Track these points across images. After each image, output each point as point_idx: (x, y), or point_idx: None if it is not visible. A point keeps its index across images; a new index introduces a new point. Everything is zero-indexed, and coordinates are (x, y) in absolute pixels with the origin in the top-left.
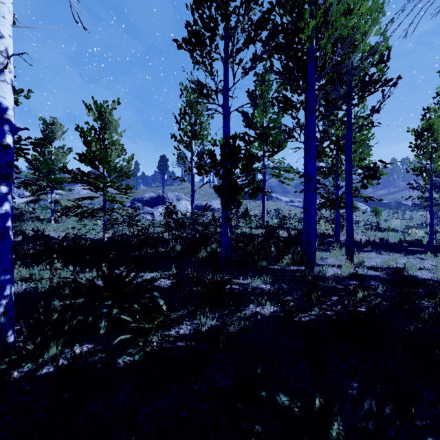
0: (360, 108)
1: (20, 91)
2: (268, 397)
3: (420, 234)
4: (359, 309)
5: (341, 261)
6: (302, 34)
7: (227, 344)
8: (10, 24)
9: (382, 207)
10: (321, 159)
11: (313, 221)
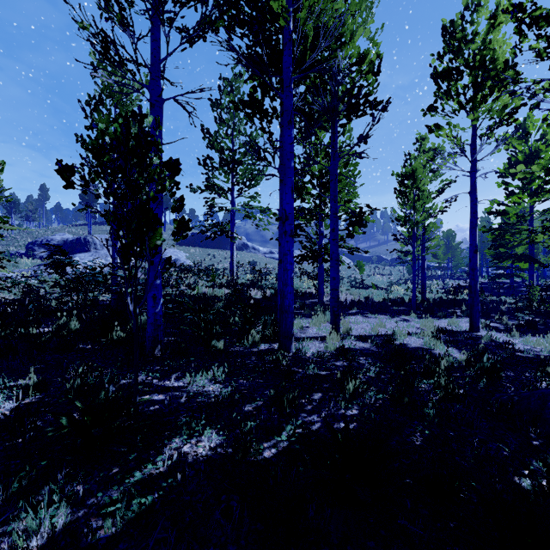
0: (346, 139)
1: None
2: None
3: (401, 291)
4: (349, 413)
5: (325, 330)
6: (274, 2)
7: None
8: None
9: (364, 262)
10: (302, 198)
11: (289, 279)
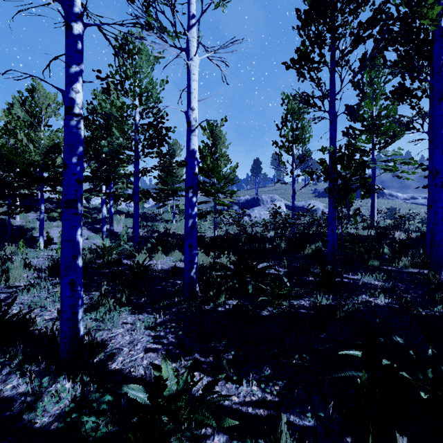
0: None
1: (170, 128)
2: (385, 342)
3: None
4: None
5: None
6: (425, 20)
7: (343, 316)
8: (197, 100)
9: None
10: None
11: (439, 220)
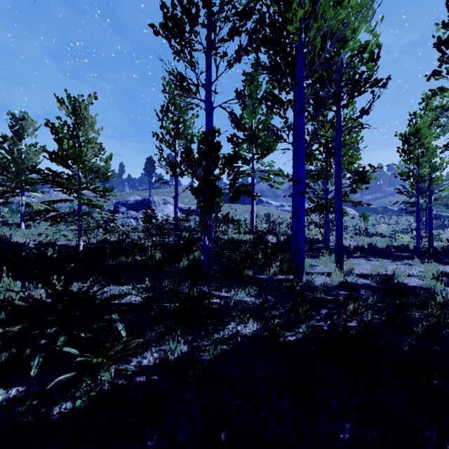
0: (349, 111)
1: None
2: None
3: (406, 239)
4: (349, 324)
5: (330, 268)
6: (290, 26)
7: (197, 378)
8: None
9: (370, 212)
10: (310, 162)
11: (301, 227)
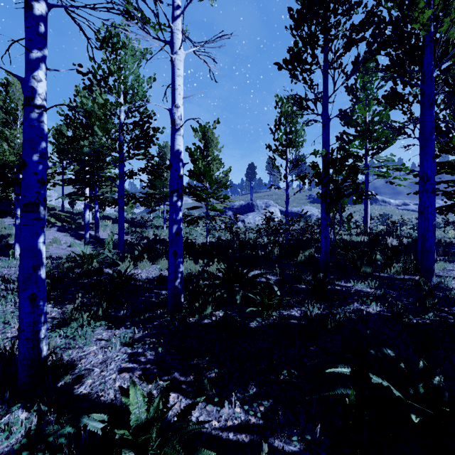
0: None
1: (158, 129)
2: (376, 355)
3: None
4: None
5: None
6: (416, 24)
7: (334, 327)
8: (182, 97)
9: None
10: (446, 152)
11: (430, 226)
